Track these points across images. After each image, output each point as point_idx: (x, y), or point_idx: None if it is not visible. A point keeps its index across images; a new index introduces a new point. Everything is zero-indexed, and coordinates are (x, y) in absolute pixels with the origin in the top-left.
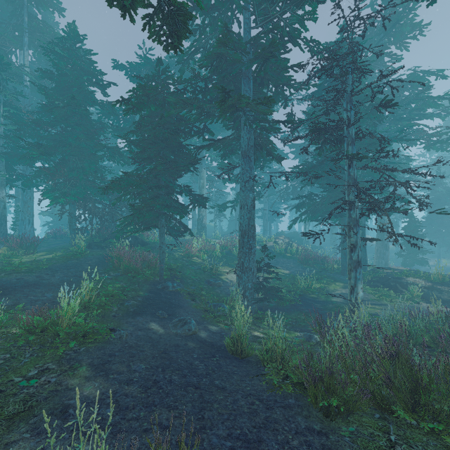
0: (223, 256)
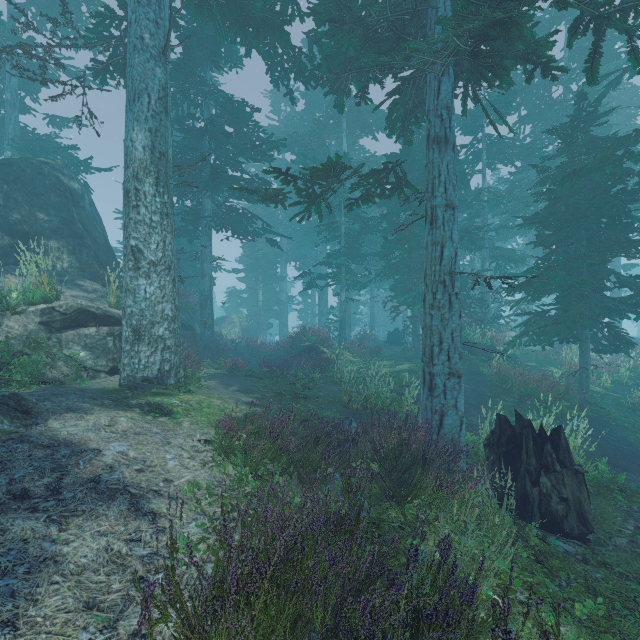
0: (634, 385)
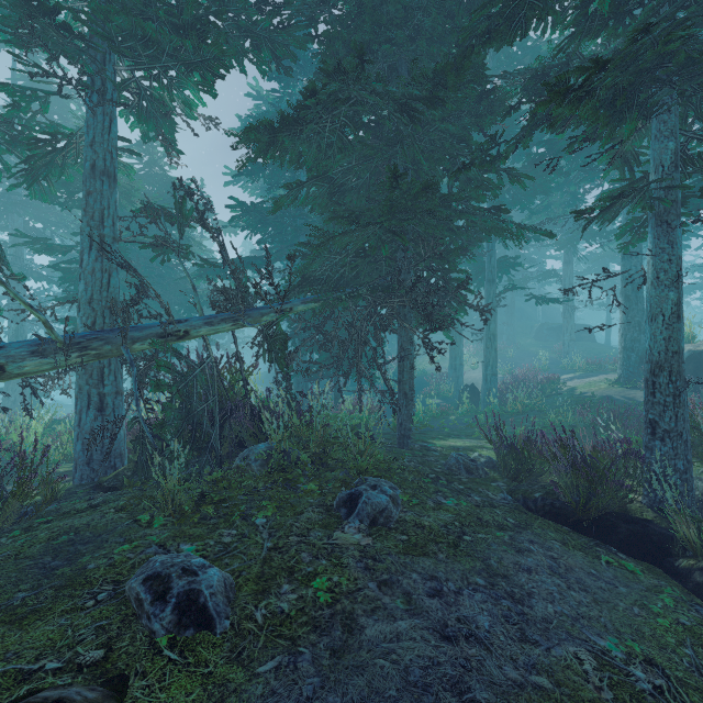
0: None
